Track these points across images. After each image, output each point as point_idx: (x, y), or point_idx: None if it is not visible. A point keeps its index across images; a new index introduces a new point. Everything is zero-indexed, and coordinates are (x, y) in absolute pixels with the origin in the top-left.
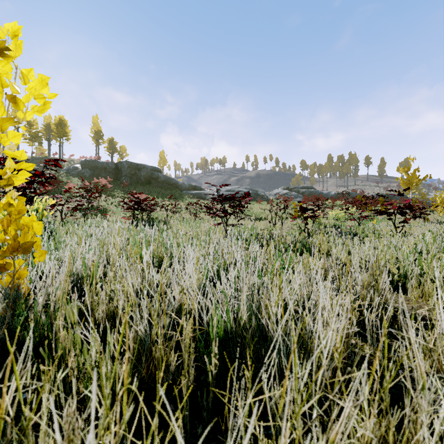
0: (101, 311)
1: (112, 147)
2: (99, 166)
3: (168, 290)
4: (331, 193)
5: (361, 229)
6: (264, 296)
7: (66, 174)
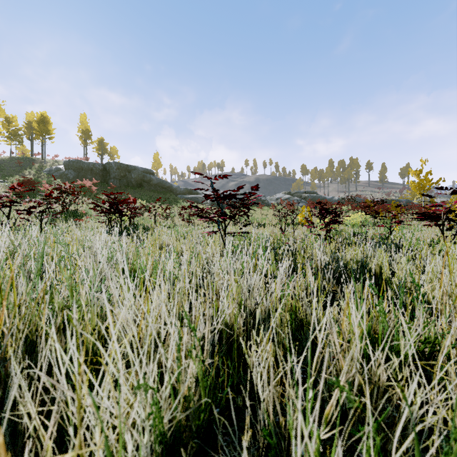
0: None
1: (101, 148)
2: (84, 167)
3: None
4: (334, 198)
5: None
6: None
7: (48, 175)
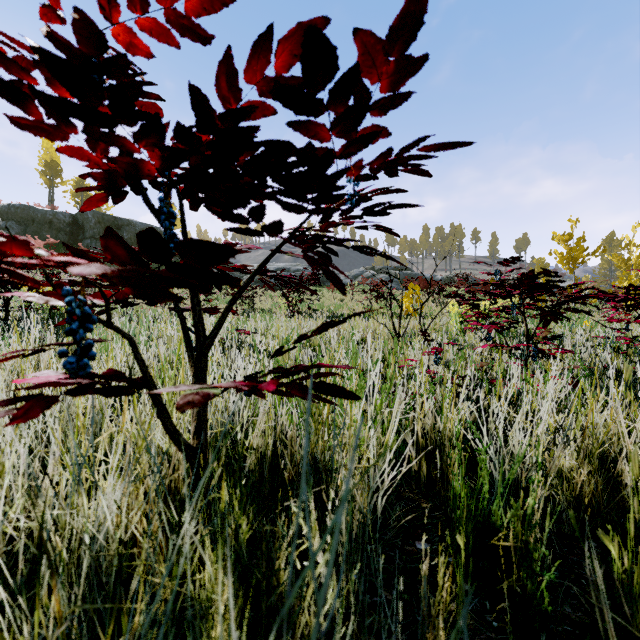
0: None
1: (81, 193)
2: (37, 217)
3: None
4: (437, 277)
5: None
6: None
7: None
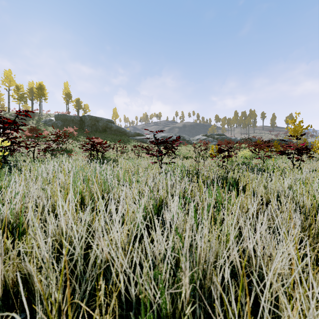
0: (11, 273)
1: (78, 105)
2: (68, 118)
3: (92, 245)
4: (237, 138)
5: (266, 166)
6: (218, 283)
7: (44, 124)
